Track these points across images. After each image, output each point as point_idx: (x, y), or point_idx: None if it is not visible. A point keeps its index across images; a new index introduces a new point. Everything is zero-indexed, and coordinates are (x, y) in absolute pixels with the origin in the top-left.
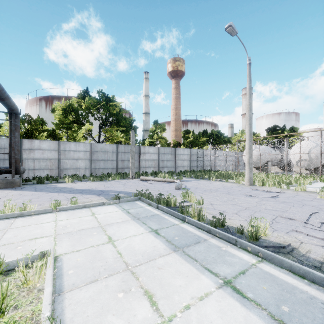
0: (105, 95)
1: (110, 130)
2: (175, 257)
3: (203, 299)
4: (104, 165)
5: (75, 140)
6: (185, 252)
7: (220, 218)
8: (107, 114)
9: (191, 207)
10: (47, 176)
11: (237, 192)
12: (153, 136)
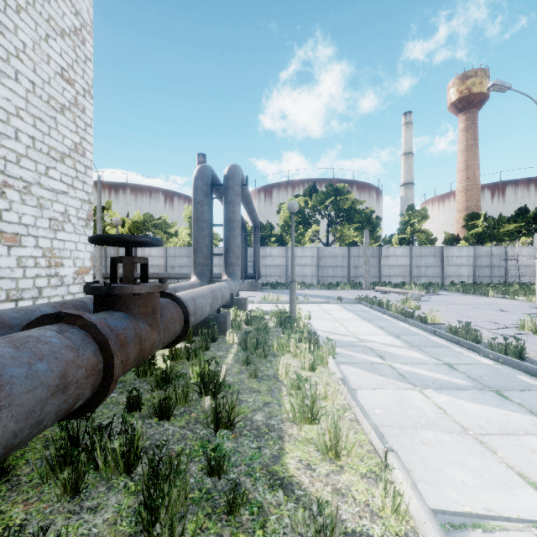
0: (334, 189)
1: (340, 230)
2: (362, 321)
3: (363, 327)
4: (333, 272)
5: (301, 243)
6: (369, 321)
7: (410, 312)
8: (336, 210)
9: (392, 305)
10: (277, 283)
11: (493, 308)
12: (405, 230)
